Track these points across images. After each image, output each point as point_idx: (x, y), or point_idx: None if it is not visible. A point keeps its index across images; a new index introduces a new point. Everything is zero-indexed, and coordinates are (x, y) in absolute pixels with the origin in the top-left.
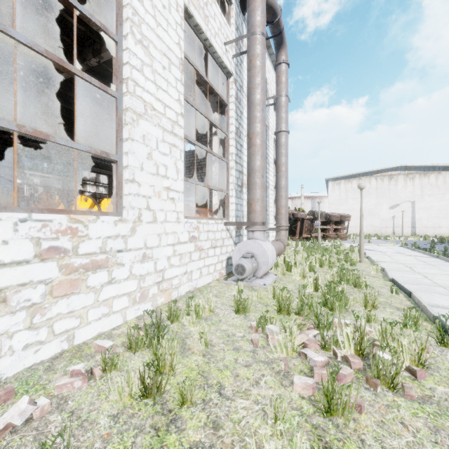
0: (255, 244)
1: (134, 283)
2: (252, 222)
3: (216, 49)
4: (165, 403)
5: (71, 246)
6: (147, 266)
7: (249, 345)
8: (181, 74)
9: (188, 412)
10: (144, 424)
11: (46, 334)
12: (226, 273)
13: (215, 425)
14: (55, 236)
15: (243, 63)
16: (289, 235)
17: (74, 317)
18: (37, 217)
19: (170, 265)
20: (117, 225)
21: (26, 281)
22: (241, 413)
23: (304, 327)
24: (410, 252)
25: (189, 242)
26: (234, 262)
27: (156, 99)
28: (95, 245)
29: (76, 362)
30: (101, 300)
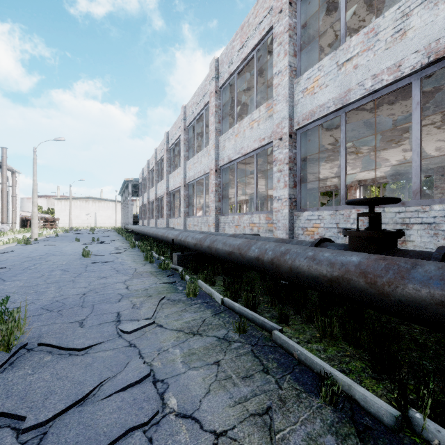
0: (4, 226)
1: None
2: (3, 222)
3: None
4: None
5: None
6: None
7: None
8: None
9: None
10: None
11: None
12: None
13: None
14: None
15: None
16: (23, 227)
17: None
18: None
19: None
20: None
21: None
22: None
23: None
24: None
25: None
26: None
27: None
28: None
29: None
30: None
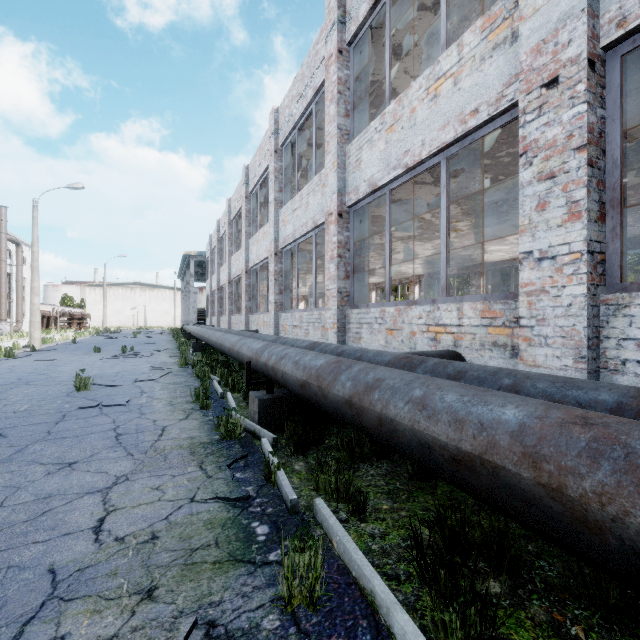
0: (2, 326)
1: None
2: (1, 319)
3: None
4: None
5: None
6: None
7: None
8: None
9: None
10: None
11: None
12: None
13: None
14: None
15: None
16: None
17: None
18: None
19: None
20: None
21: None
22: None
23: None
24: None
25: None
26: None
27: None
28: None
29: None
30: None
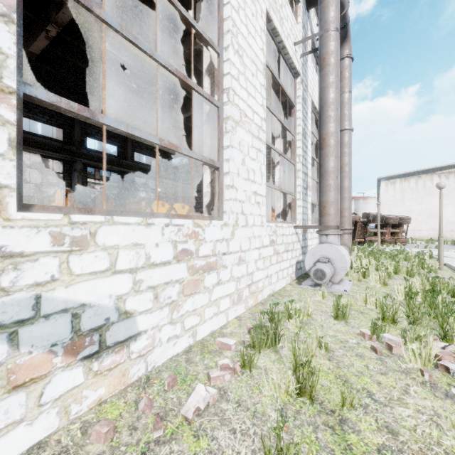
0: (331, 248)
1: (233, 285)
2: (326, 225)
3: (288, 50)
4: (321, 403)
5: (194, 249)
6: (242, 269)
7: (370, 353)
8: (264, 79)
9: (352, 414)
10: (315, 421)
11: (180, 330)
12: (295, 278)
13: (390, 430)
14: (185, 240)
15: (307, 62)
16: None
17: (196, 315)
18: (175, 222)
19: (257, 268)
20: (222, 229)
21: (168, 280)
22: (410, 421)
23: (425, 337)
24: None
25: (269, 246)
26: (307, 267)
27: (247, 106)
28: (208, 248)
29: (209, 357)
30: (212, 300)
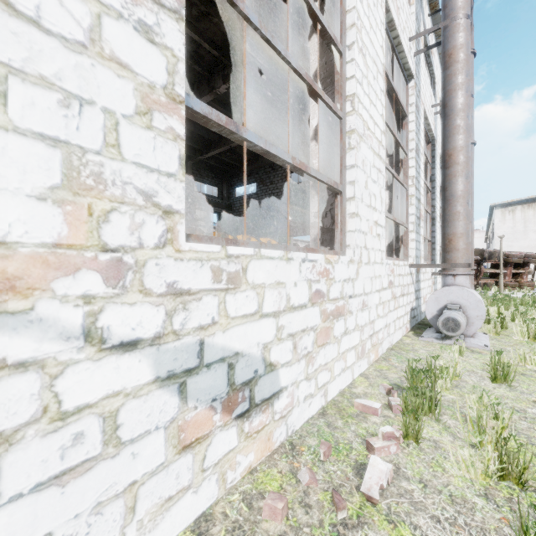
0: (462, 292)
1: (357, 335)
2: (453, 263)
3: (403, 47)
4: None
5: (325, 290)
6: (364, 316)
7: None
8: (383, 83)
9: None
10: None
11: (314, 387)
12: (409, 329)
13: None
14: (318, 278)
15: (420, 61)
16: None
17: (327, 370)
18: (309, 257)
19: (377, 315)
20: (348, 267)
21: (304, 327)
22: None
23: None
24: None
25: (387, 288)
26: (429, 315)
27: (369, 117)
28: (337, 289)
29: (353, 422)
30: (340, 353)
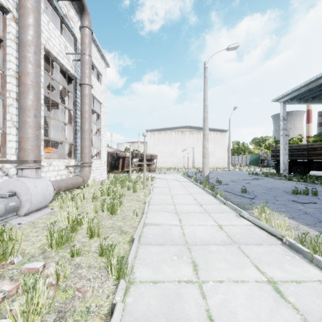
0: (17, 182)
1: None
2: (21, 160)
3: None
4: None
5: None
6: None
7: None
8: None
9: None
10: None
11: None
12: None
13: None
14: None
15: None
16: (113, 169)
17: None
18: None
19: None
20: None
21: None
22: None
23: None
24: (182, 179)
25: None
26: None
27: None
28: None
29: None
30: None
